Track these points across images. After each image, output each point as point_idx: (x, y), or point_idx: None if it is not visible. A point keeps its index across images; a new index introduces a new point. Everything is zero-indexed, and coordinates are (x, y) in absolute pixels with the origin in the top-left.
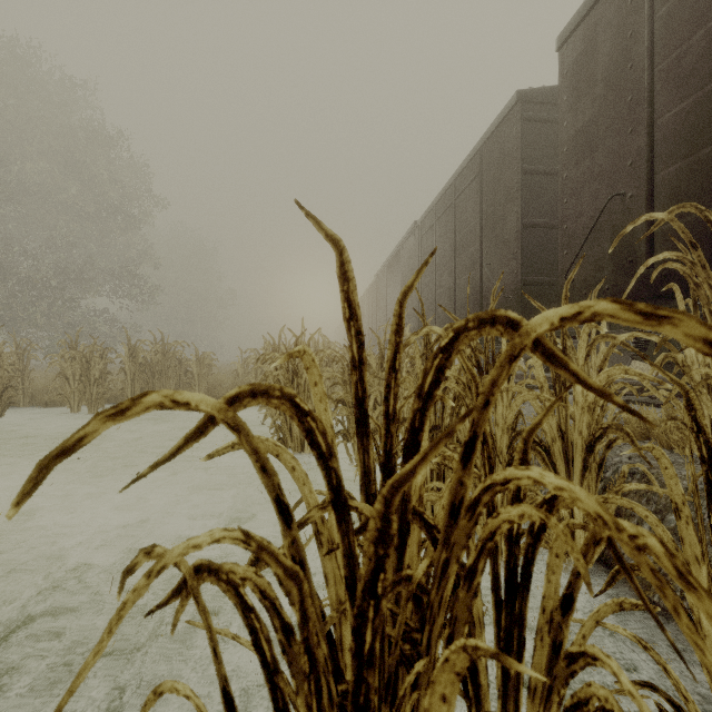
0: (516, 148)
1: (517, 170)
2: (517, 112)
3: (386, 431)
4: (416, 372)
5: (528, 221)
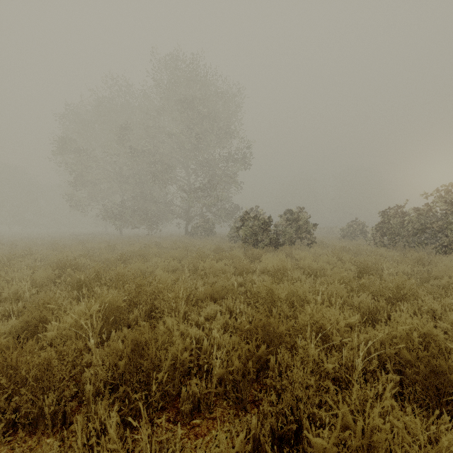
0: None
1: None
2: None
3: None
4: None
5: None
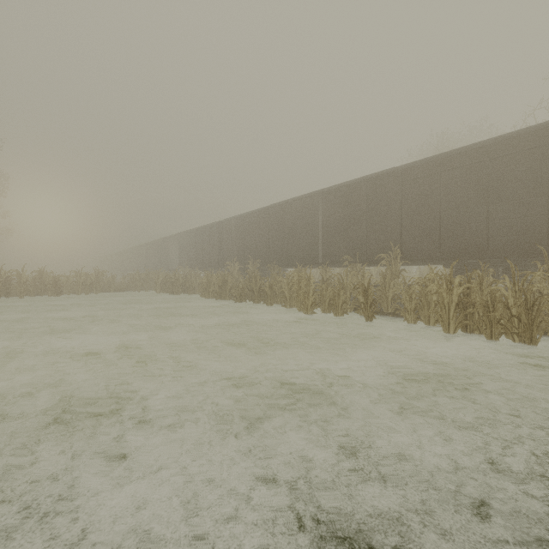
0: (217, 232)
1: (218, 237)
2: (218, 225)
3: (209, 279)
4: (199, 279)
5: (220, 248)
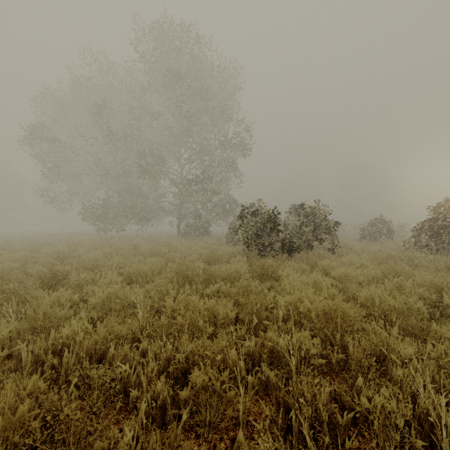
0: None
1: None
2: None
3: None
4: None
5: None
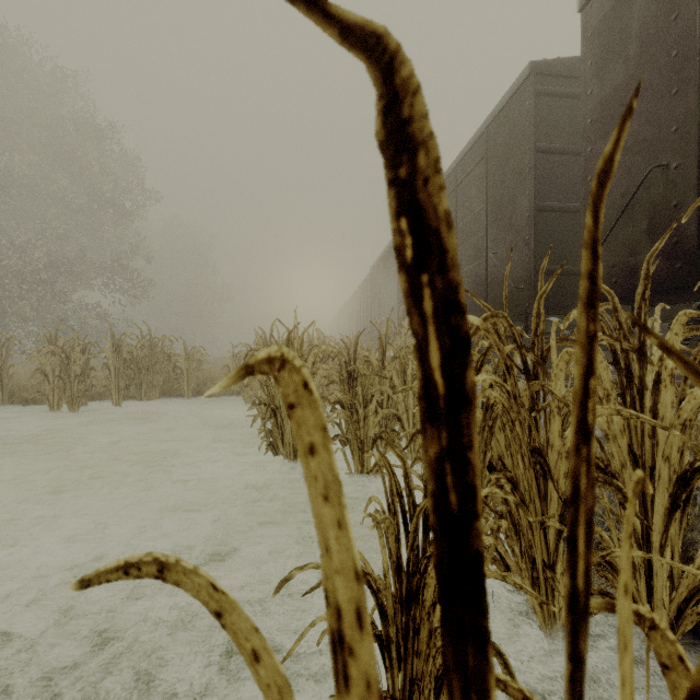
0: (529, 125)
1: (530, 149)
2: (530, 86)
3: (571, 660)
4: None
5: (542, 205)
